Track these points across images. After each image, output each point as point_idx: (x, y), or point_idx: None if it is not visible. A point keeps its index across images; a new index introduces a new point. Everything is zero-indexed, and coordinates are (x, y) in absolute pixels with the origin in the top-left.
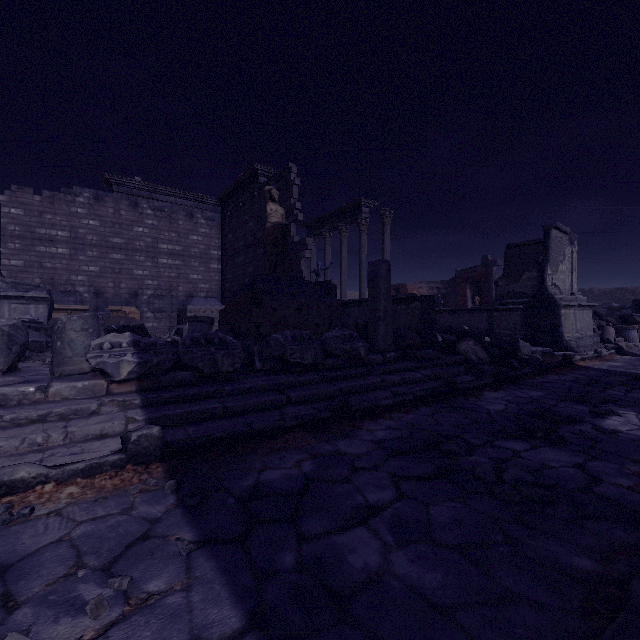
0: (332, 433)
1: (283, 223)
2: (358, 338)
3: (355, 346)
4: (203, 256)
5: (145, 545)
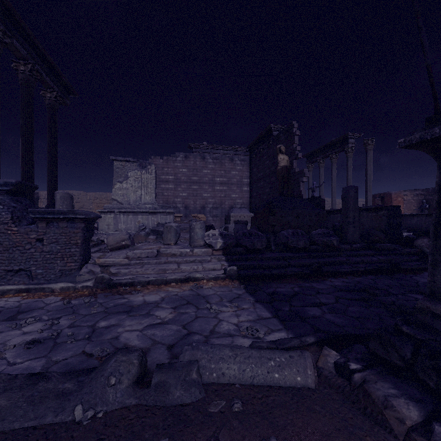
0: (310, 280)
1: (288, 165)
2: (333, 234)
3: (330, 239)
4: (238, 183)
5: (239, 299)
